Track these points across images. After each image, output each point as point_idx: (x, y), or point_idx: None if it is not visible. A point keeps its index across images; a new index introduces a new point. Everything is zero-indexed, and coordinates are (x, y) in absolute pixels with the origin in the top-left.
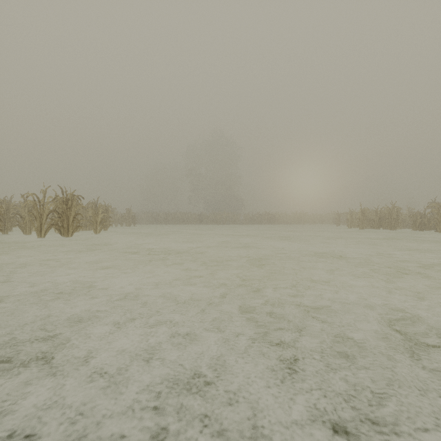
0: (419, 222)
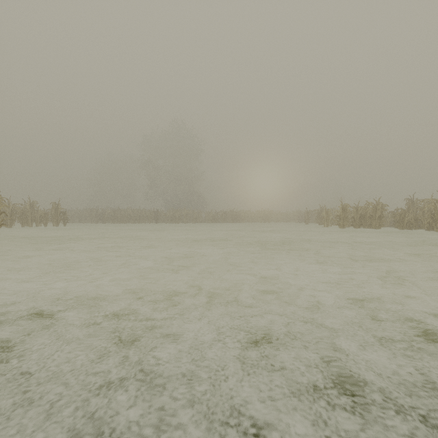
0: (407, 220)
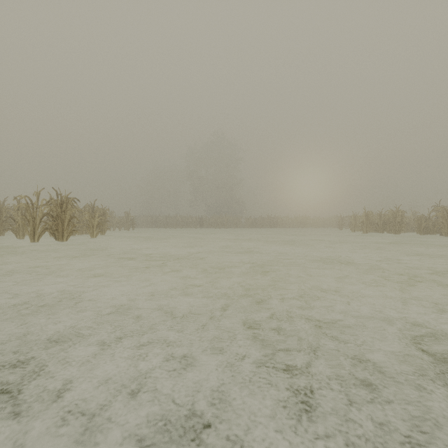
0: (423, 226)
